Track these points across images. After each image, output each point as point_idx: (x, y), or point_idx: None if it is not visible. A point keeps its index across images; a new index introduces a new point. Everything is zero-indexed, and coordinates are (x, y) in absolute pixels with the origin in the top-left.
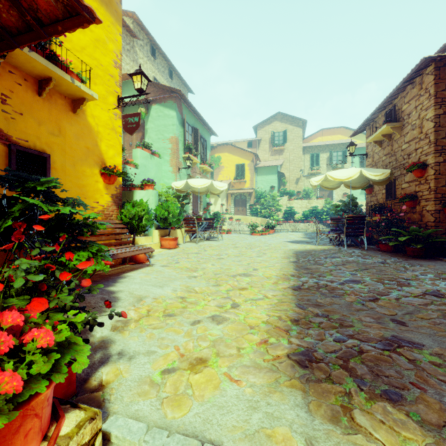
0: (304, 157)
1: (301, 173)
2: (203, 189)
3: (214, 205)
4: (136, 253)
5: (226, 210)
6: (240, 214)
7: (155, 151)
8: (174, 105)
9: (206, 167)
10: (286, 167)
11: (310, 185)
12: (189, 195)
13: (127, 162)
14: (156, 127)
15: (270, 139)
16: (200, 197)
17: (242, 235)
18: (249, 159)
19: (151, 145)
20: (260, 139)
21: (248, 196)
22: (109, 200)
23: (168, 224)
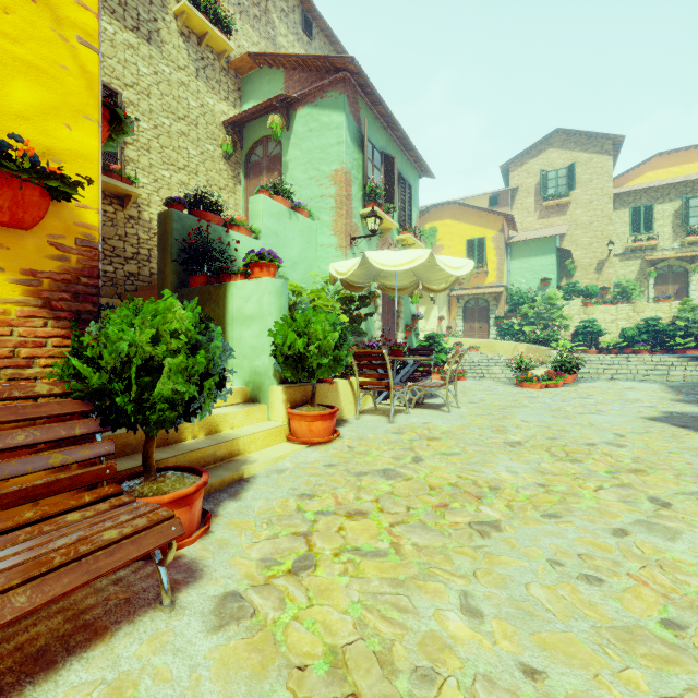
0: (615, 217)
1: (610, 248)
2: (405, 280)
3: (424, 320)
4: (8, 610)
5: (448, 328)
6: (476, 337)
7: (301, 203)
8: (341, 100)
9: (411, 239)
10: (573, 239)
11: (630, 274)
12: (375, 298)
13: (231, 223)
14: (304, 156)
15: (538, 185)
16: (398, 303)
17: (496, 385)
18: (494, 227)
19: (295, 194)
20: (516, 189)
21: (492, 300)
22: (6, 295)
23: (306, 374)
